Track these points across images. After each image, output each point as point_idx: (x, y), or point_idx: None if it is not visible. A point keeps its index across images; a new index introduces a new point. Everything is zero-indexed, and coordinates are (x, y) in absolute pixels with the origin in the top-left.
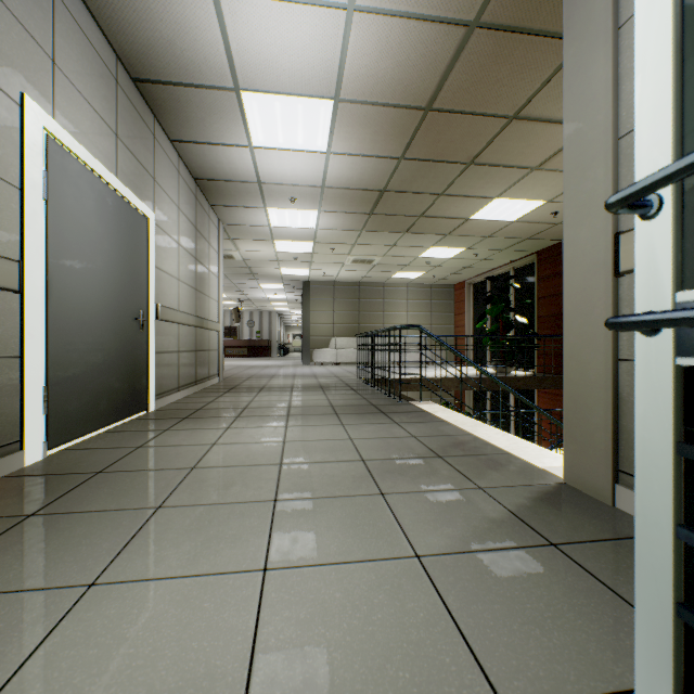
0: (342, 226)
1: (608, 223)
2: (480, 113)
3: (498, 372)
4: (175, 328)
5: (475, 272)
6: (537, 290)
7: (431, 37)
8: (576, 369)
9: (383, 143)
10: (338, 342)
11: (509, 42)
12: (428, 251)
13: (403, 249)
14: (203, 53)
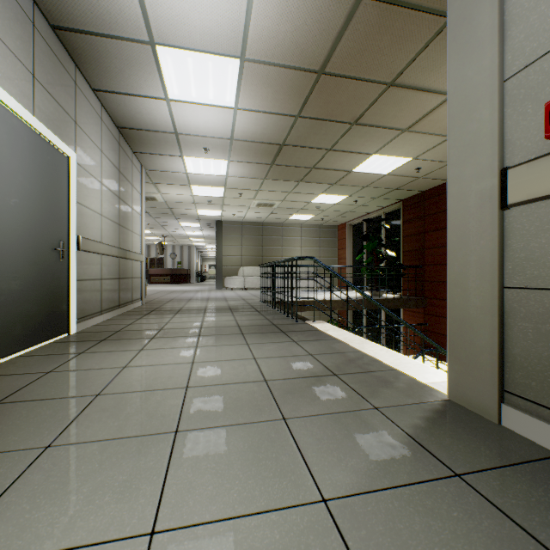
0: (248, 174)
1: (494, 160)
2: (364, 79)
3: (373, 295)
4: (97, 258)
5: (354, 216)
6: (402, 230)
7: (325, 4)
8: (461, 295)
9: (282, 102)
10: (245, 271)
11: (390, 14)
12: (318, 197)
13: (298, 196)
14: (118, 4)
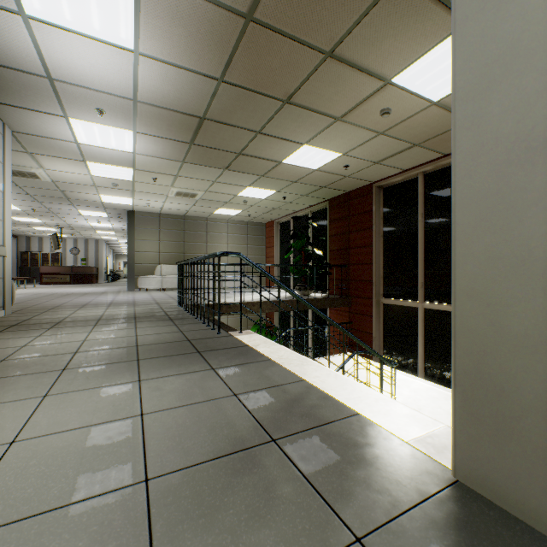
0: (162, 153)
1: None
2: (301, 40)
3: (301, 294)
4: None
5: (282, 213)
6: (329, 229)
7: None
8: (481, 313)
9: (201, 54)
10: (164, 269)
11: None
12: (246, 190)
13: (224, 186)
14: None
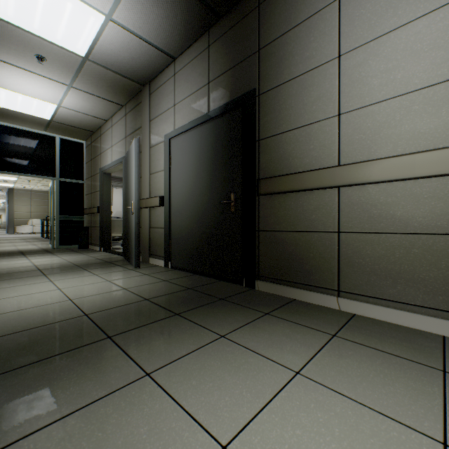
0: None
1: None
2: None
3: None
4: None
5: None
6: None
7: None
8: None
9: None
10: (34, 222)
11: None
12: None
13: None
14: None
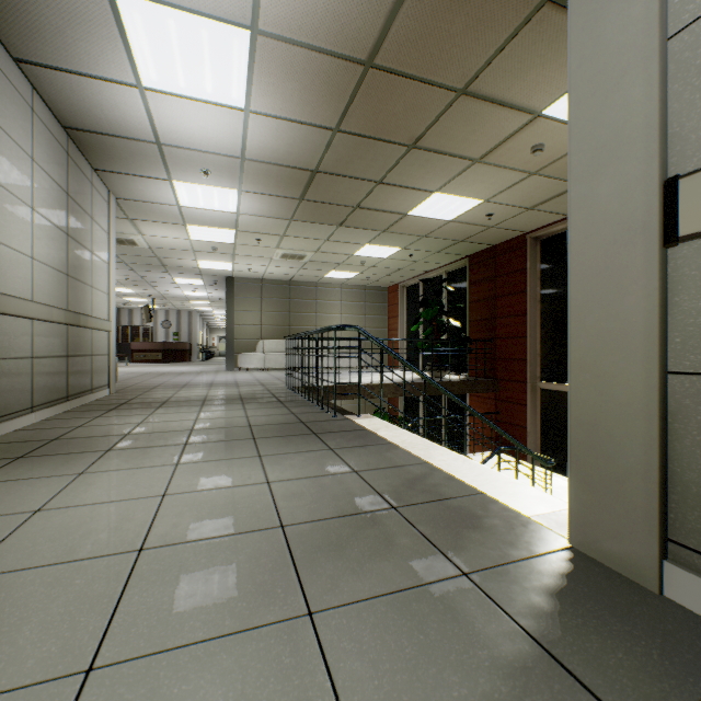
0: (268, 212)
1: (652, 167)
2: (428, 80)
3: (432, 376)
4: (24, 324)
5: (409, 275)
6: (469, 294)
7: None
8: (592, 384)
9: (315, 106)
10: (267, 345)
11: None
12: (364, 248)
13: (338, 245)
14: None
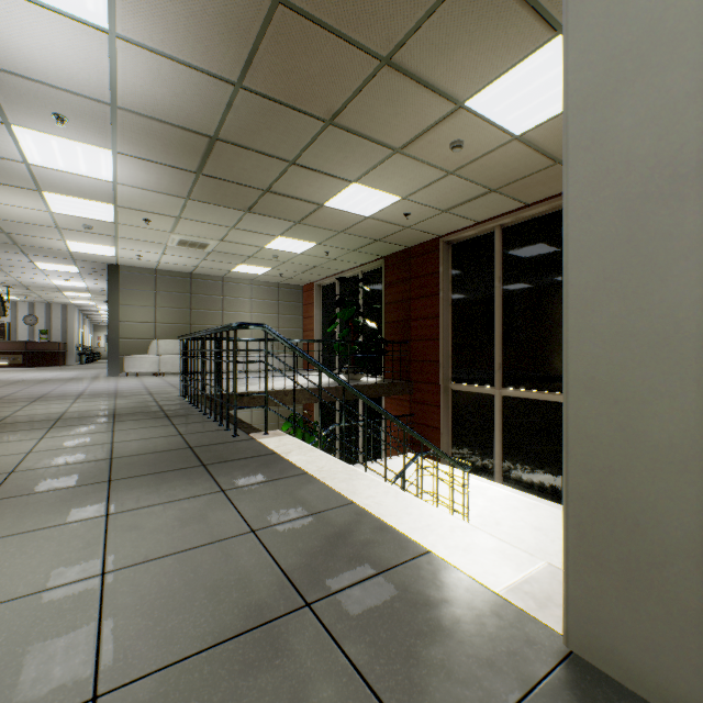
0: (157, 185)
1: None
2: (348, 38)
3: (349, 379)
4: None
5: (325, 273)
6: (385, 295)
7: None
8: (605, 413)
9: (209, 45)
10: (162, 346)
11: None
12: (276, 241)
13: (246, 235)
14: None
